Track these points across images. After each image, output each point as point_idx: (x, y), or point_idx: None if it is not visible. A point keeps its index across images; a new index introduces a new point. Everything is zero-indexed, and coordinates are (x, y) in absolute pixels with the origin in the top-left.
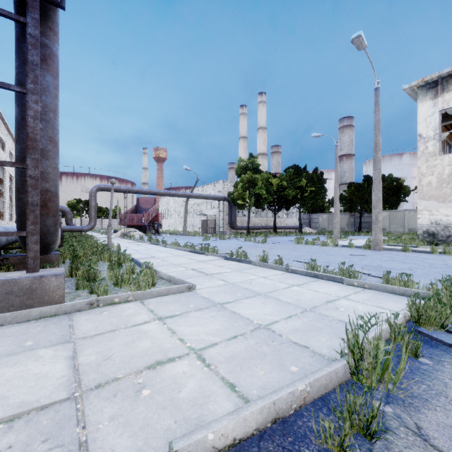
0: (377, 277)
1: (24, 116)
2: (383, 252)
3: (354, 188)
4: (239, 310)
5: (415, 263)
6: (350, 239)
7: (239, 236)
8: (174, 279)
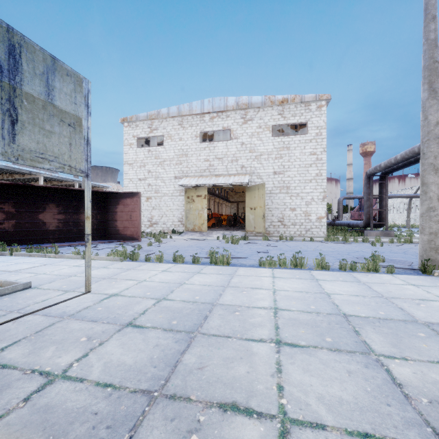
0: None
1: (382, 199)
2: None
3: None
4: None
5: None
6: None
7: None
8: None
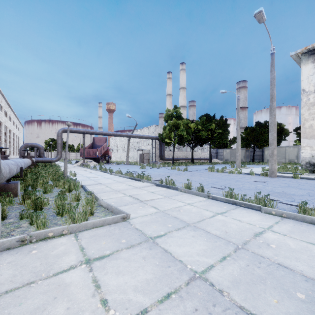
0: (287, 204)
1: None
2: (278, 179)
3: (249, 131)
4: (171, 247)
5: (309, 189)
6: (248, 167)
7: (167, 165)
8: (111, 207)
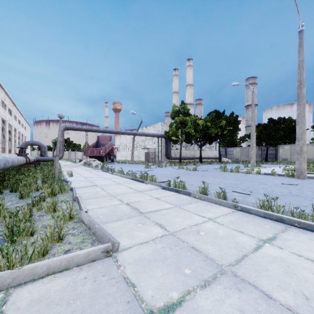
0: None
1: None
2: (310, 180)
3: (262, 128)
4: None
5: None
6: (264, 167)
7: (173, 164)
8: (94, 227)
